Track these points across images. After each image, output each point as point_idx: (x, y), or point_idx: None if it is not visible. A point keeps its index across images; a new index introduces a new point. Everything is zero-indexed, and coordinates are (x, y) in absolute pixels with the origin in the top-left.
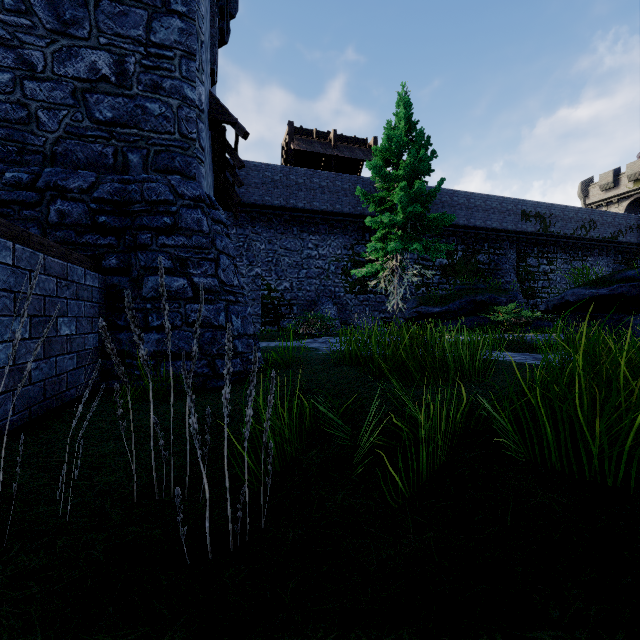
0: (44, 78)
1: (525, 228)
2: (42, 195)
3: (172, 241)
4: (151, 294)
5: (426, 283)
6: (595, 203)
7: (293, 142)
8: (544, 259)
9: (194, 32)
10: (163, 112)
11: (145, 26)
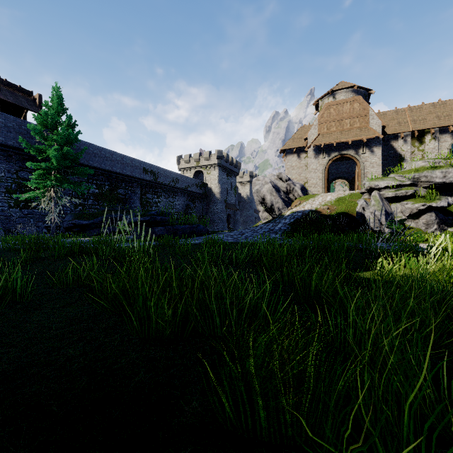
0: None
1: (145, 177)
2: None
3: None
4: None
5: (83, 204)
6: (183, 169)
7: None
8: (155, 195)
9: None
10: None
11: None
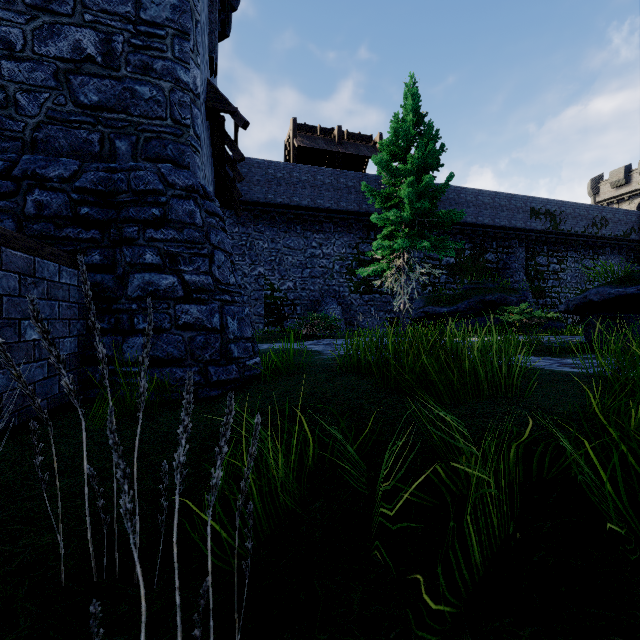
0: (23, 58)
1: (535, 226)
2: (18, 184)
3: (161, 235)
4: (137, 293)
5: (433, 282)
6: (606, 200)
7: (296, 139)
8: (554, 258)
9: (188, 9)
10: (154, 96)
11: (134, 2)
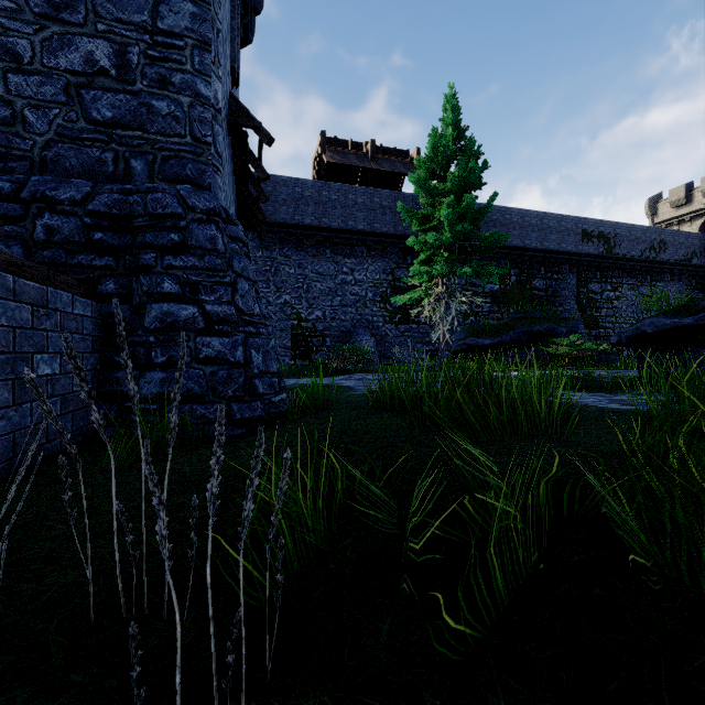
0: (32, 71)
1: (587, 250)
2: (27, 208)
3: (180, 262)
4: (155, 325)
5: (475, 312)
6: (665, 222)
7: (326, 154)
8: (608, 284)
9: (209, 18)
10: (172, 111)
11: (151, 10)
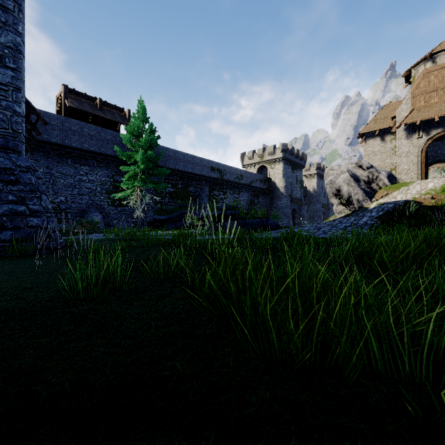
0: None
1: (212, 175)
2: None
3: (16, 188)
4: (6, 213)
5: (161, 201)
6: (246, 165)
7: (67, 99)
8: (221, 192)
9: (20, 78)
10: (1, 117)
11: None
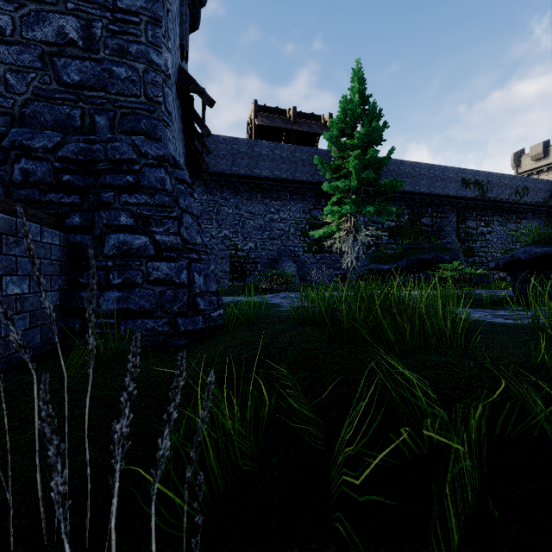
0: (12, 42)
1: (465, 194)
2: (7, 154)
3: (134, 199)
4: (113, 252)
5: (376, 243)
6: (527, 172)
7: (257, 118)
8: (482, 222)
9: None
10: (129, 76)
11: None
